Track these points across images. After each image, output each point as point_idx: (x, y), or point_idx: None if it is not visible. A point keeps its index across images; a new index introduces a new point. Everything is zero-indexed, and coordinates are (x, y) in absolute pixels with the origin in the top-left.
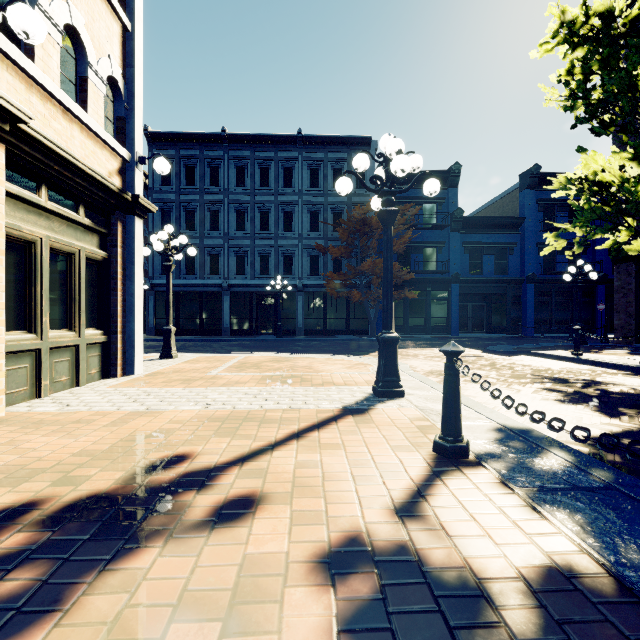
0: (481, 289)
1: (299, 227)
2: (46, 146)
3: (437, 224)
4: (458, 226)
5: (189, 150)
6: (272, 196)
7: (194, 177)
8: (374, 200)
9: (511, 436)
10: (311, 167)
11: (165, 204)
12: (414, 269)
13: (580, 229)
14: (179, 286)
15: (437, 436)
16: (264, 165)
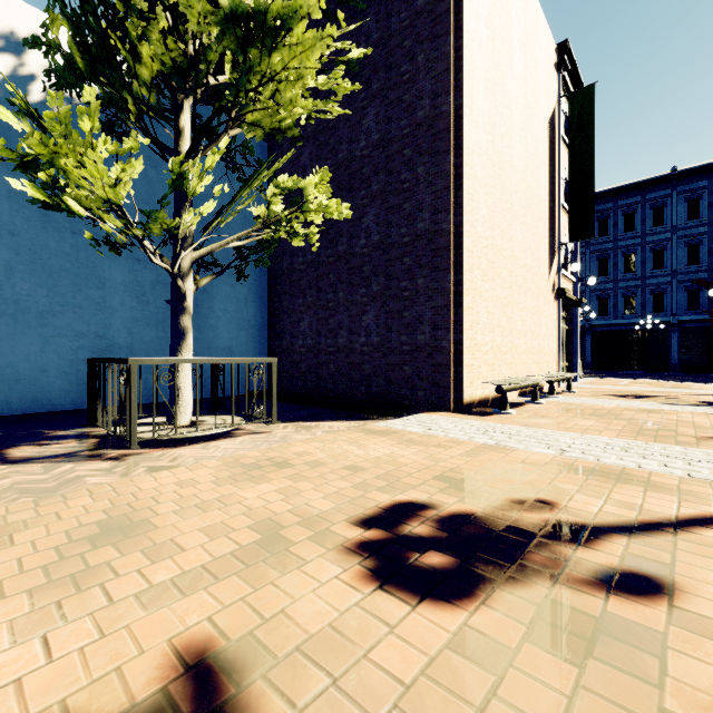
0: None
1: (672, 263)
2: (565, 296)
3: None
4: None
5: None
6: (638, 238)
7: None
8: None
9: None
10: (689, 199)
11: None
12: None
13: None
14: None
15: None
16: (629, 211)
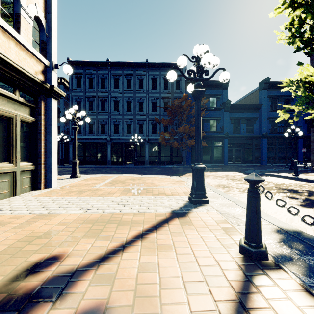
0: (239, 141)
1: (146, 109)
2: None
3: (217, 108)
4: (228, 109)
5: (90, 70)
6: (133, 93)
7: (93, 84)
8: (189, 86)
9: (289, 237)
10: (152, 79)
11: (78, 98)
12: (205, 131)
13: (297, 108)
14: (85, 139)
15: (242, 240)
16: (128, 78)
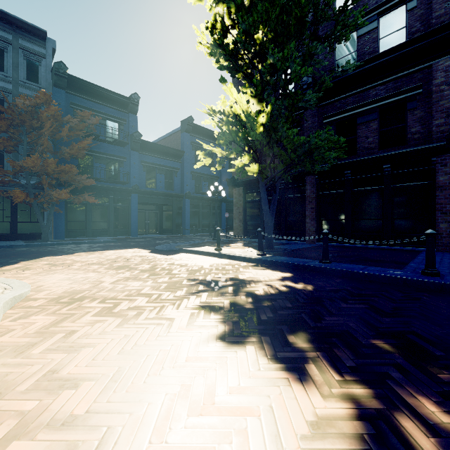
0: (155, 200)
1: None
2: None
3: (118, 139)
4: (137, 146)
5: None
6: None
7: None
8: None
9: None
10: None
11: None
12: (96, 176)
13: (220, 152)
14: None
15: None
16: None
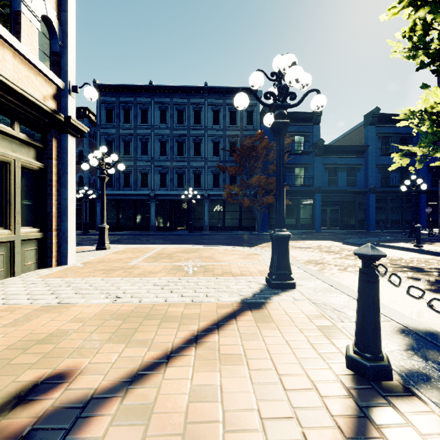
0: (337, 197)
1: (205, 153)
2: None
3: (305, 150)
4: (320, 152)
5: (126, 97)
6: (186, 130)
7: (130, 117)
8: (266, 117)
9: (421, 342)
10: (214, 110)
11: (109, 136)
12: (288, 183)
13: (420, 150)
14: (119, 195)
15: (350, 348)
16: (180, 108)
